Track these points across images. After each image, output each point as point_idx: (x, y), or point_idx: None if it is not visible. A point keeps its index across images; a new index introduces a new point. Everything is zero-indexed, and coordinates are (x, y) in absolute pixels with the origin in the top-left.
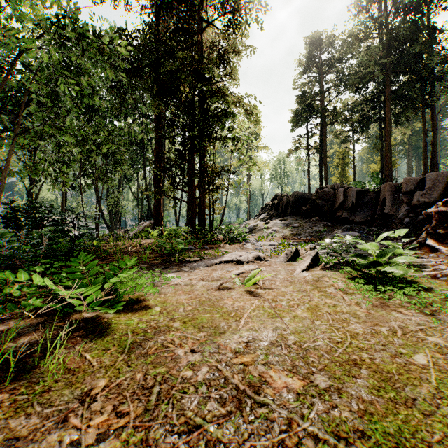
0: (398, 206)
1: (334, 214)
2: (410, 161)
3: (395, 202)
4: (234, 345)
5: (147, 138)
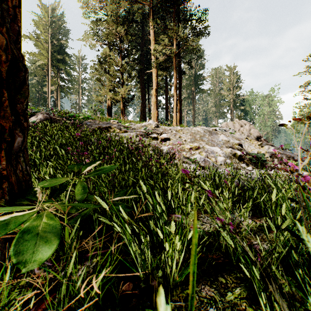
0: None
1: None
2: None
3: None
4: None
5: None
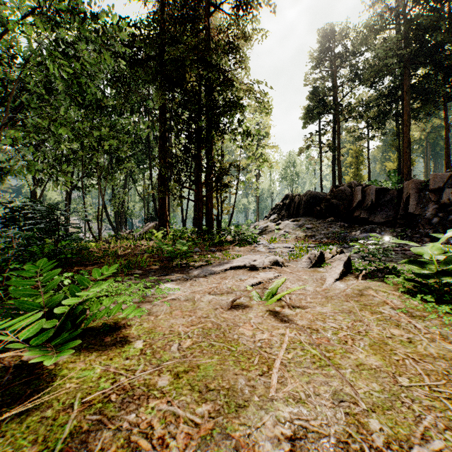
0: (424, 204)
1: (351, 214)
2: (428, 159)
3: (421, 201)
4: (267, 446)
5: (153, 137)
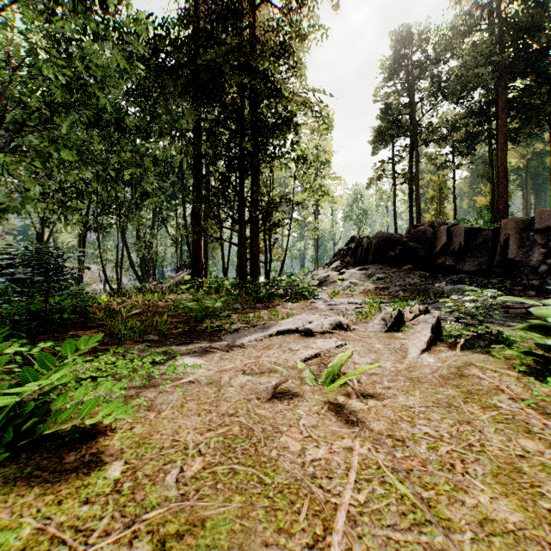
0: (528, 249)
1: (433, 261)
2: (527, 193)
3: (523, 244)
4: None
5: (187, 167)
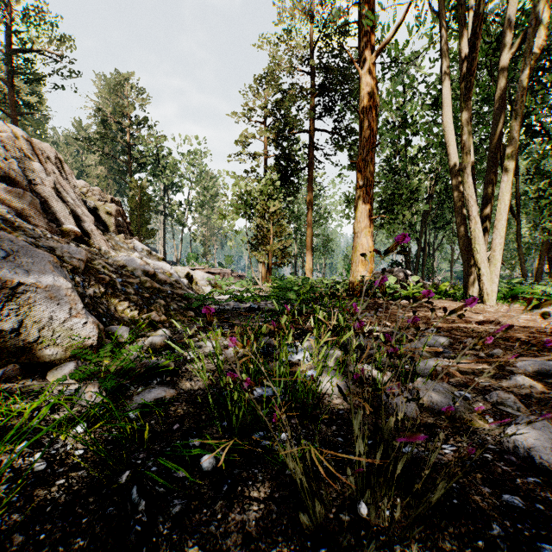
0: None
1: None
2: None
3: None
4: None
5: None
